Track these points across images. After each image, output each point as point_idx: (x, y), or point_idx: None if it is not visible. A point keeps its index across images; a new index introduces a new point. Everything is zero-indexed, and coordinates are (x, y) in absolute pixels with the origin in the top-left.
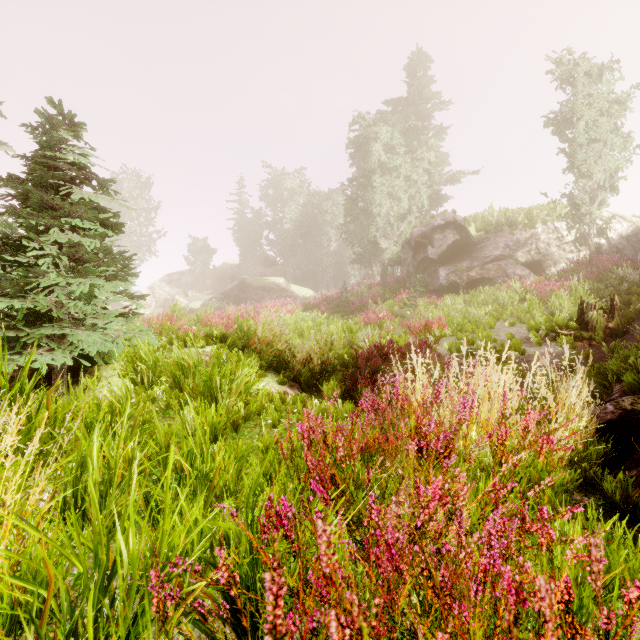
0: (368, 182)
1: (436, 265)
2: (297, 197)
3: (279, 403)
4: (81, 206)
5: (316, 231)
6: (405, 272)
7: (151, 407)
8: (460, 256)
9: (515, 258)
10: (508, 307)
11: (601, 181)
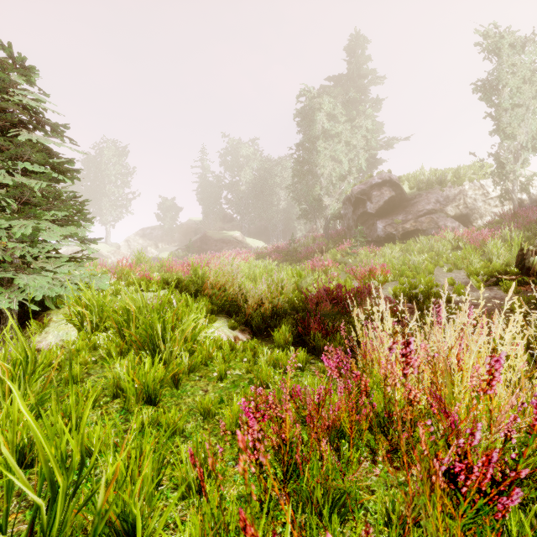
0: (313, 147)
1: (374, 218)
2: (251, 163)
3: (228, 350)
4: (26, 146)
5: (268, 192)
6: (346, 225)
7: (87, 357)
8: (395, 210)
9: (445, 212)
10: (443, 255)
11: (524, 142)
